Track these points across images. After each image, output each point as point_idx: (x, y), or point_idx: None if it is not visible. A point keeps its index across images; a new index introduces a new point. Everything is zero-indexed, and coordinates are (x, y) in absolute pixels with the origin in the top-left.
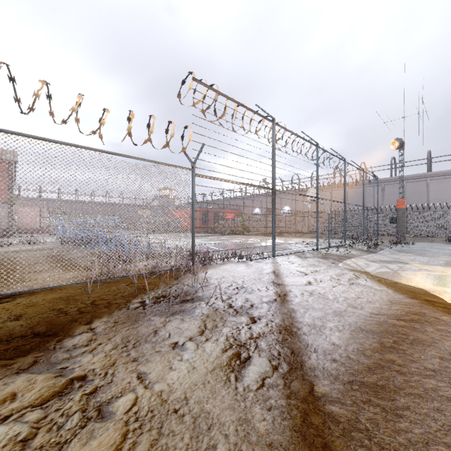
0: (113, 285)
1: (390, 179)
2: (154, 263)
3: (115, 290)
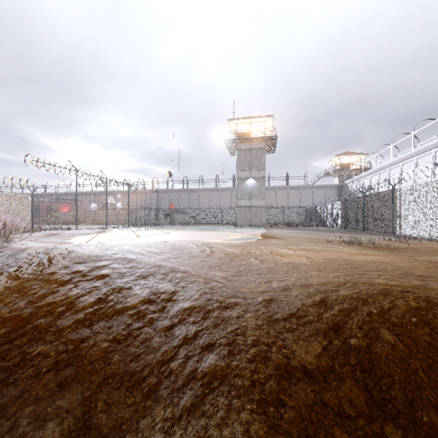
0: None
1: (182, 189)
2: None
3: None
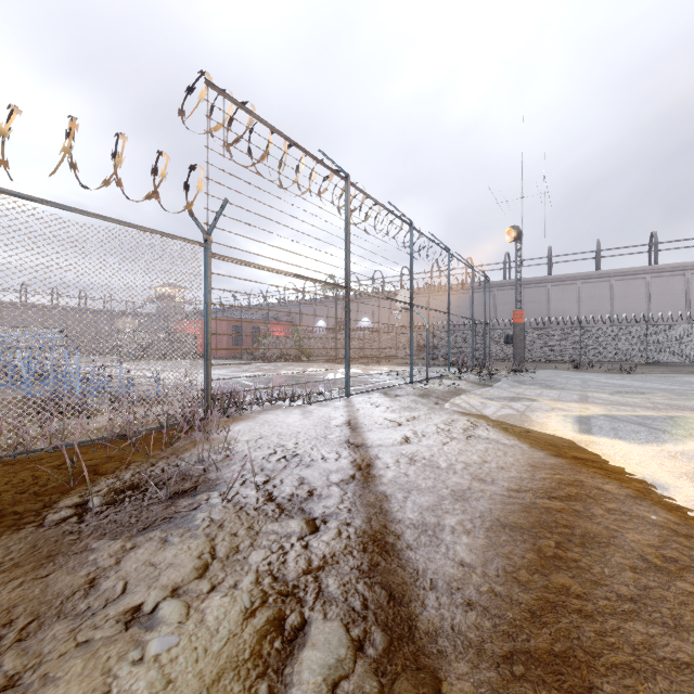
0: (25, 467)
1: (503, 283)
2: (132, 416)
3: (25, 480)
